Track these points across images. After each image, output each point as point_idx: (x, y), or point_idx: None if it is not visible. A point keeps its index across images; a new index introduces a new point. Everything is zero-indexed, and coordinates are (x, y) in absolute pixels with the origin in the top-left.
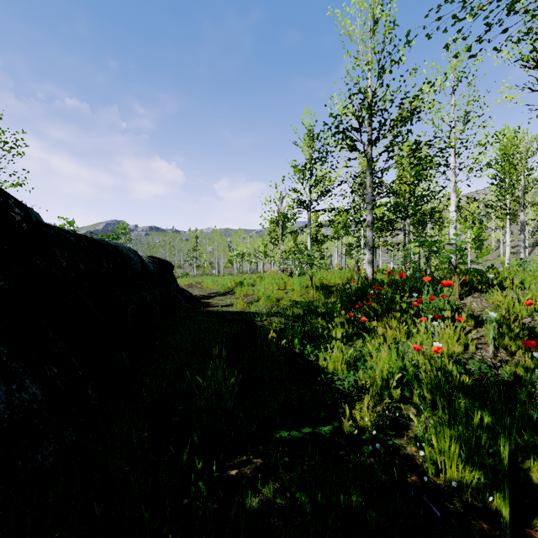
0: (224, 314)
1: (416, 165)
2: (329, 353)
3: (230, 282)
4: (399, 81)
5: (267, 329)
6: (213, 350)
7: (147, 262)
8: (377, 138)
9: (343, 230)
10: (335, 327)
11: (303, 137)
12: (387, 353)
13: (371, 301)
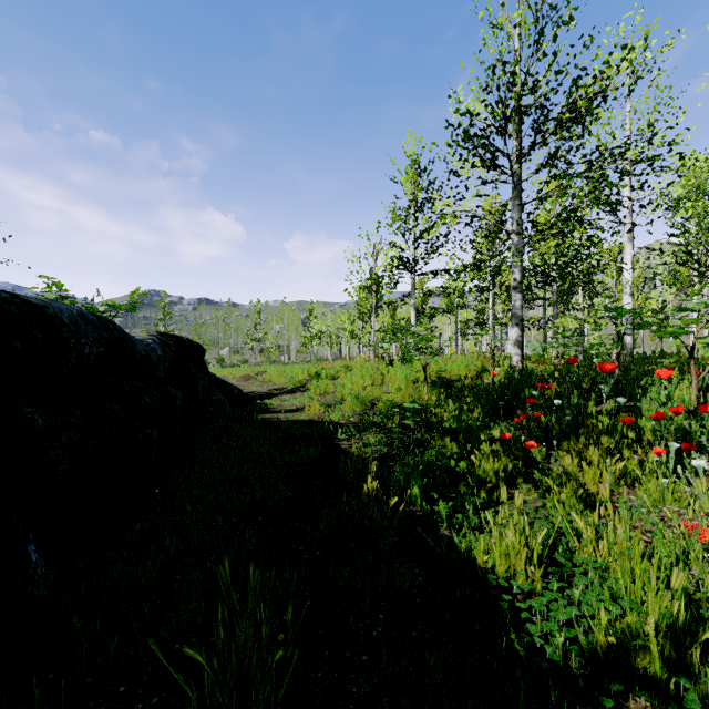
0: (289, 426)
1: (595, 188)
2: (479, 517)
3: (302, 374)
4: (567, 54)
5: (359, 463)
6: (226, 567)
7: (151, 343)
8: (534, 143)
9: (458, 302)
10: (483, 460)
11: (405, 170)
12: (623, 538)
13: (528, 407)
